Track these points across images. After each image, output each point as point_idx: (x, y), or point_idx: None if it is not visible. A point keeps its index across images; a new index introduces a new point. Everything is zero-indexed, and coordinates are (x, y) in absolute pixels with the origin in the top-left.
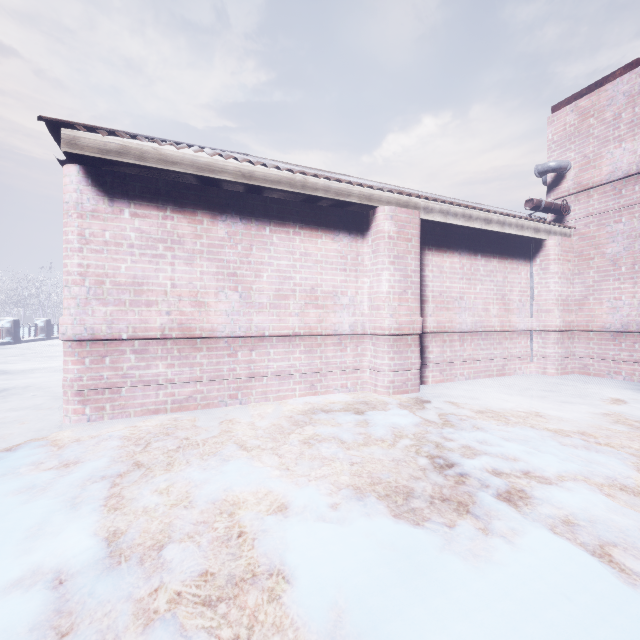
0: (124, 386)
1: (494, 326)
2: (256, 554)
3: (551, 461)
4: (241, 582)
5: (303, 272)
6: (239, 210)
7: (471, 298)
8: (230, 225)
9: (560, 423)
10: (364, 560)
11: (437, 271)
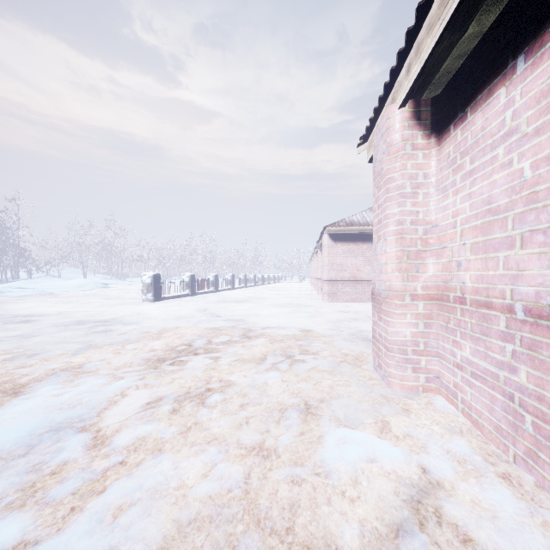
0: (338, 293)
1: None
2: None
3: None
4: None
5: None
6: (371, 239)
7: None
8: (368, 245)
9: None
10: None
11: None
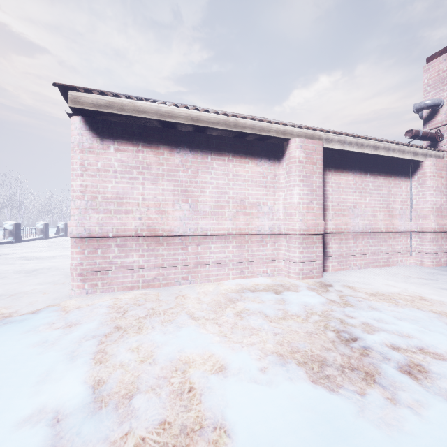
0: (110, 270)
1: (380, 228)
2: (203, 408)
3: (441, 340)
4: (191, 433)
5: (235, 188)
6: (189, 144)
7: (362, 207)
8: (183, 155)
9: (442, 306)
10: (291, 422)
11: (335, 186)
